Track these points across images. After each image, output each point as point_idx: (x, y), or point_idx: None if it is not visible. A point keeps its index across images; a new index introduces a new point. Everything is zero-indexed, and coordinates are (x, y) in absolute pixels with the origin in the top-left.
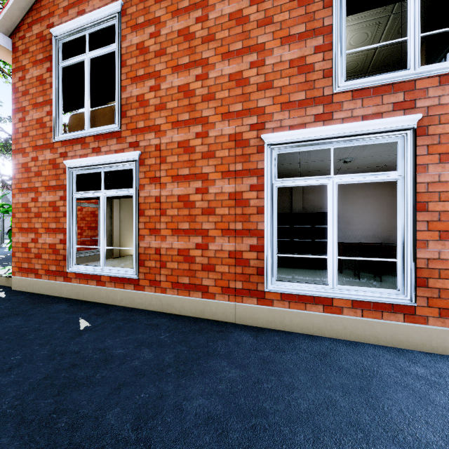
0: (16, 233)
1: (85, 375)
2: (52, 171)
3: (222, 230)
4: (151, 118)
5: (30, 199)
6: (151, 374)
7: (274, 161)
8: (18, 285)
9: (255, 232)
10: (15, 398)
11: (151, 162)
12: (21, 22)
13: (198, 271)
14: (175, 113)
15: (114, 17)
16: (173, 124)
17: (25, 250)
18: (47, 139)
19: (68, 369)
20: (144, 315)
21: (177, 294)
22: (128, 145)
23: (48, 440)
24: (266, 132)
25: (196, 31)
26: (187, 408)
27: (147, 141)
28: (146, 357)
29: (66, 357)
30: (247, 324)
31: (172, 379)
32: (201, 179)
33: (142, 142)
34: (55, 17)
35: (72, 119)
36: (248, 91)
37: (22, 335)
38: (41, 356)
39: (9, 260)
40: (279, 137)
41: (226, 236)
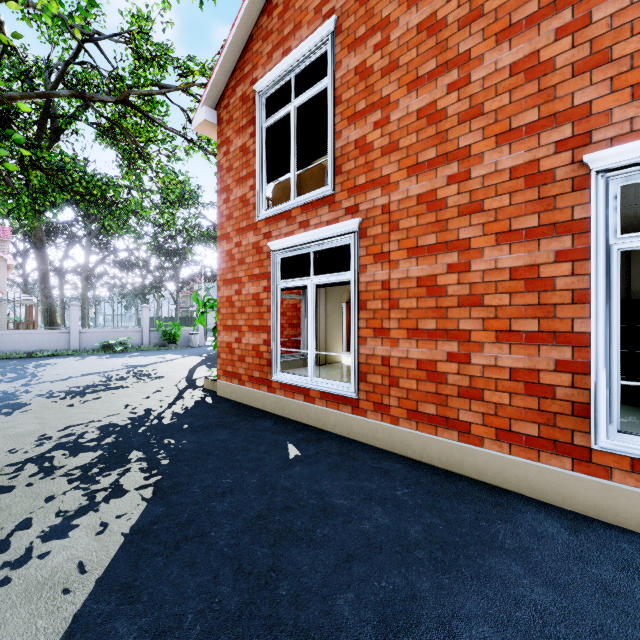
0: (221, 331)
1: (303, 527)
2: (255, 257)
3: (497, 332)
4: (375, 167)
5: (234, 292)
6: (391, 552)
7: (614, 200)
8: (223, 391)
9: (566, 337)
10: (230, 535)
11: (376, 231)
12: (225, 88)
13: (452, 398)
14: (413, 152)
15: (325, 43)
16: (410, 170)
17: (229, 350)
18: (250, 219)
19: (282, 511)
20: (367, 452)
21: (415, 428)
22: (343, 212)
23: (270, 609)
24: (593, 149)
25: (448, 15)
26: (462, 635)
27: (370, 202)
28: (380, 521)
29: (278, 494)
30: (549, 502)
31: (427, 571)
32: (457, 249)
33: (362, 204)
34: (259, 69)
35: (276, 190)
36: (552, 83)
37: (231, 453)
38: (251, 484)
39: (212, 360)
40: (628, 152)
41: (504, 343)
